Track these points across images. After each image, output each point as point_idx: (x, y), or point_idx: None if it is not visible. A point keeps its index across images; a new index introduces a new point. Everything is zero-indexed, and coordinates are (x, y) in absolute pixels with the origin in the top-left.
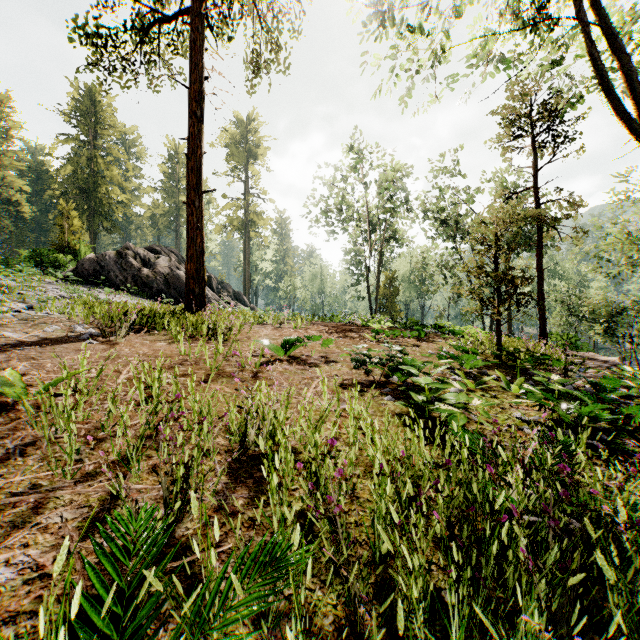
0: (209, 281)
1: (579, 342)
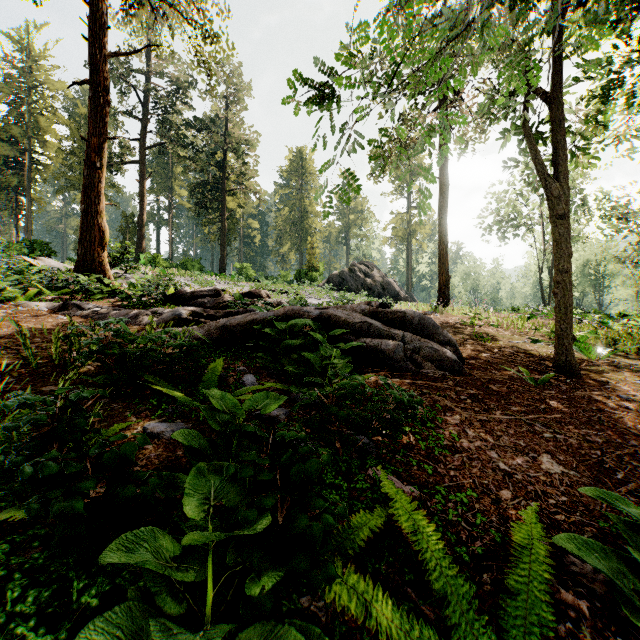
0: None
1: None
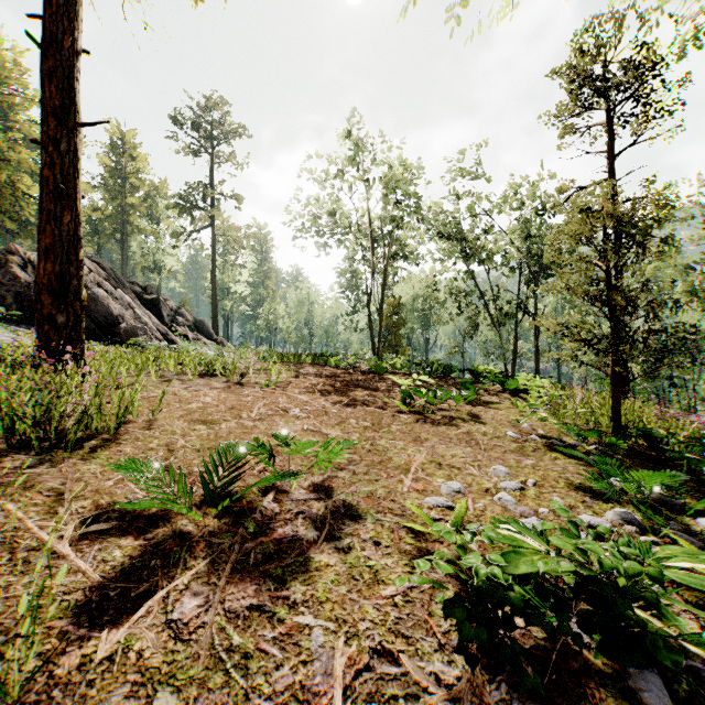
0: (156, 305)
1: (636, 389)
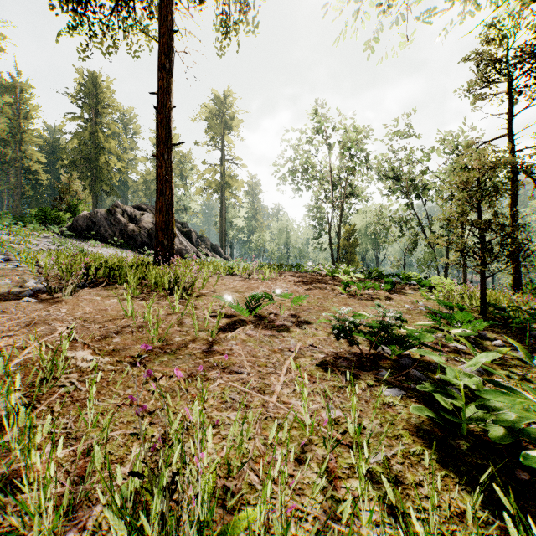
0: (189, 235)
1: None
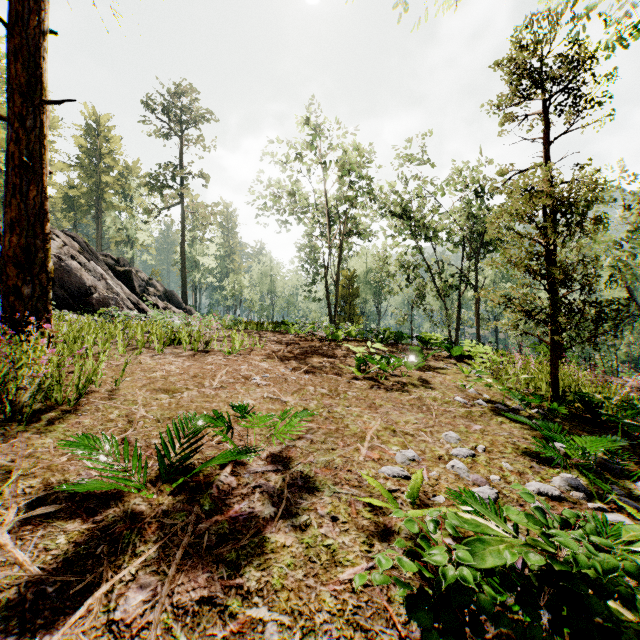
0: (128, 277)
1: (567, 354)
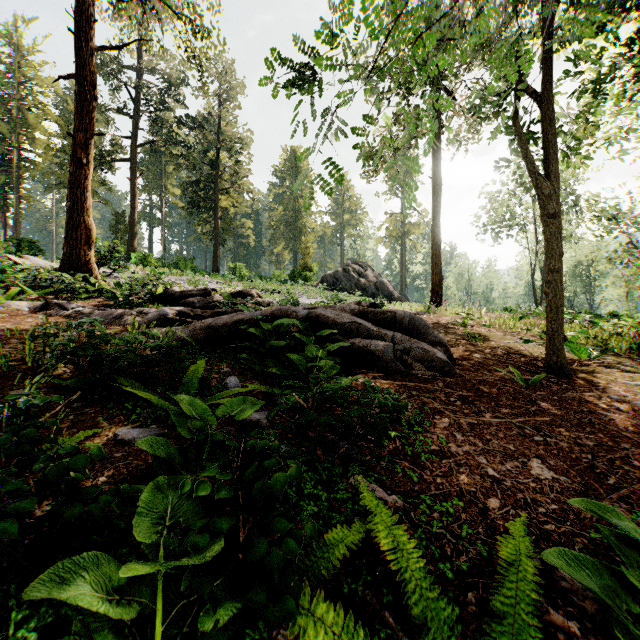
0: None
1: None
